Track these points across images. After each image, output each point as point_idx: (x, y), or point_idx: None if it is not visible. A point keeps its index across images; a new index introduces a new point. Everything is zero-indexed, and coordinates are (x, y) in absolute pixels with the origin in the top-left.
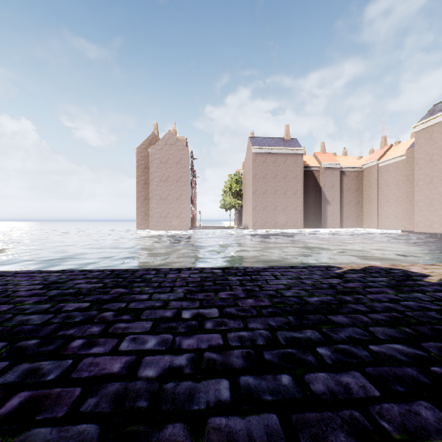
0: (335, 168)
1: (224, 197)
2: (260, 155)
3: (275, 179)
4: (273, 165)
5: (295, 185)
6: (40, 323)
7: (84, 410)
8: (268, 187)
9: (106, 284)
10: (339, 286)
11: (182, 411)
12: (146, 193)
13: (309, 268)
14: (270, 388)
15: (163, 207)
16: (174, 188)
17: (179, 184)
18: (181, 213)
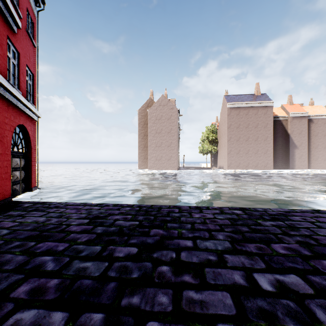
0: (303, 117)
1: (202, 144)
2: (234, 109)
3: (247, 128)
4: (246, 117)
5: (266, 132)
6: (97, 277)
7: None
8: (241, 135)
9: (142, 223)
10: None
11: None
12: (144, 142)
13: None
14: None
15: (158, 152)
16: (166, 138)
17: (169, 134)
18: (171, 157)
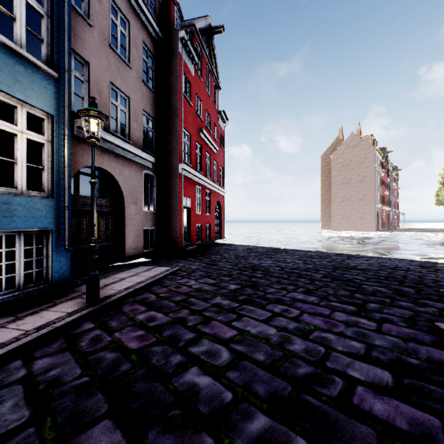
0: None
1: (437, 192)
2: None
3: None
4: None
5: None
6: (243, 255)
7: (247, 264)
8: None
9: (268, 251)
10: (404, 268)
11: (265, 268)
12: (329, 196)
13: (417, 261)
14: (290, 271)
15: (344, 209)
16: (356, 189)
17: (362, 184)
18: (365, 214)
